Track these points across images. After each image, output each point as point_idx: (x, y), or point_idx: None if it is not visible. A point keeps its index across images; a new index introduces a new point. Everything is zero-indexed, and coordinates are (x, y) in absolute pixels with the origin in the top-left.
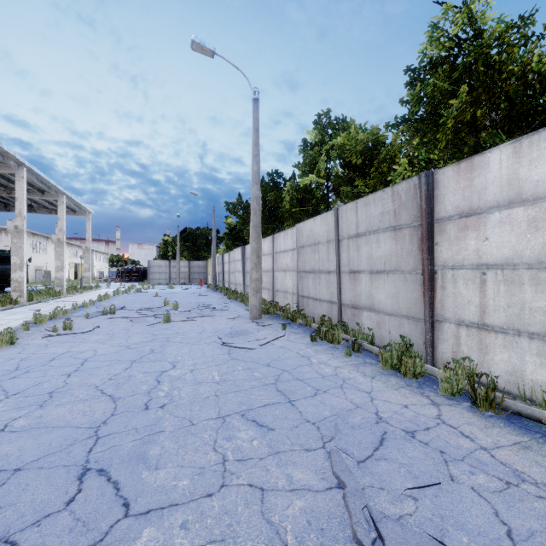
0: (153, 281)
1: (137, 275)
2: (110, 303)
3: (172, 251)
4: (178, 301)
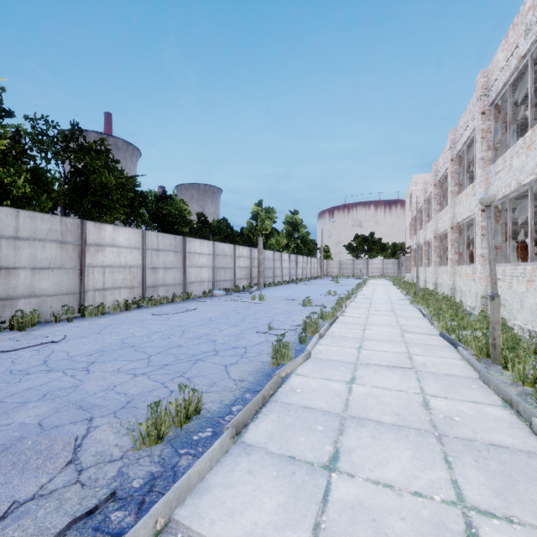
0: None
1: None
2: None
3: None
4: None
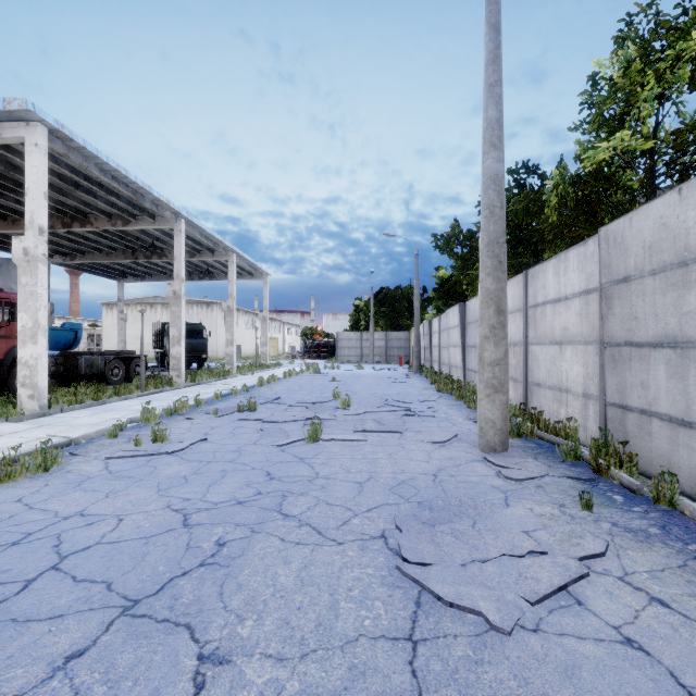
0: (342, 358)
1: (327, 351)
2: (270, 389)
3: (365, 319)
4: (358, 391)
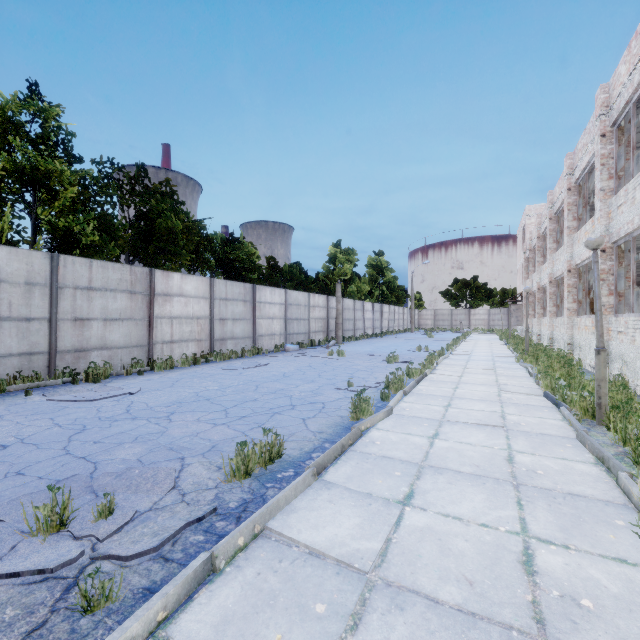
0: None
1: None
2: None
3: None
4: None
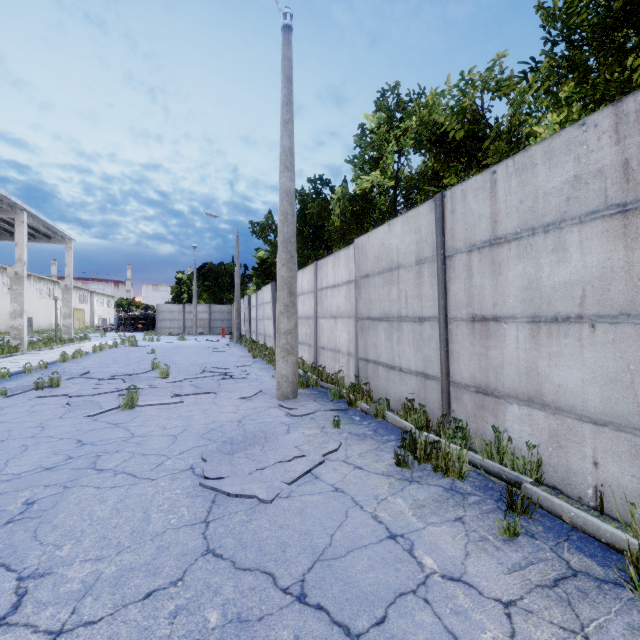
0: (163, 330)
1: (146, 323)
2: (76, 364)
3: (188, 292)
4: (179, 361)
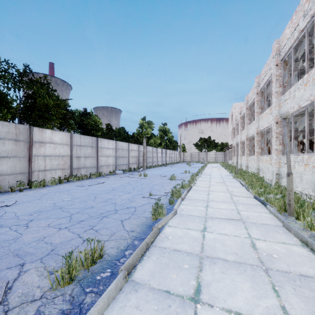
0: None
1: None
2: None
3: None
4: None
